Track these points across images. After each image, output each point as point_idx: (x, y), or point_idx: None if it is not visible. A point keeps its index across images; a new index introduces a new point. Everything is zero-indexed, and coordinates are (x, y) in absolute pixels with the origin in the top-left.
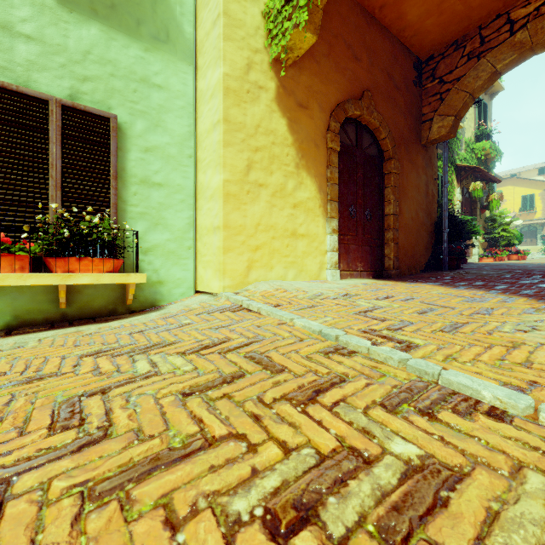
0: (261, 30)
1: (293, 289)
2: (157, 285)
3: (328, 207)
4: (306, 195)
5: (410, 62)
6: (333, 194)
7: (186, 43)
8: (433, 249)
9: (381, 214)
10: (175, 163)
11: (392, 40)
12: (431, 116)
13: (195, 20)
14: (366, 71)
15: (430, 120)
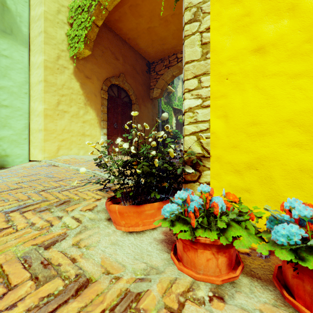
0: (65, 41)
1: (80, 158)
2: (5, 157)
3: (101, 123)
4: (90, 117)
5: (144, 63)
6: (104, 118)
7: (24, 36)
8: (156, 143)
9: (130, 127)
10: (17, 96)
11: (135, 52)
12: (153, 87)
13: (29, 25)
14: (122, 65)
15: (153, 89)
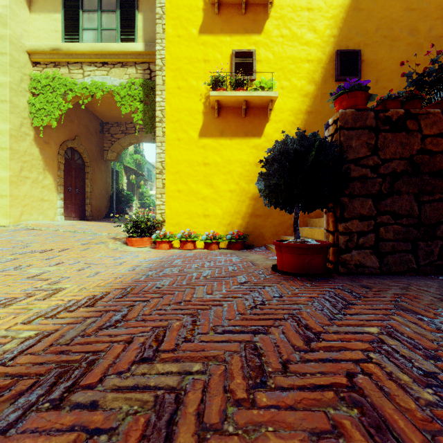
0: (27, 109)
1: (47, 223)
2: None
3: (59, 188)
4: (48, 182)
5: (98, 122)
6: (61, 182)
7: None
8: (110, 208)
9: (84, 191)
10: None
11: (90, 112)
12: (108, 149)
13: None
14: (77, 127)
15: (107, 151)
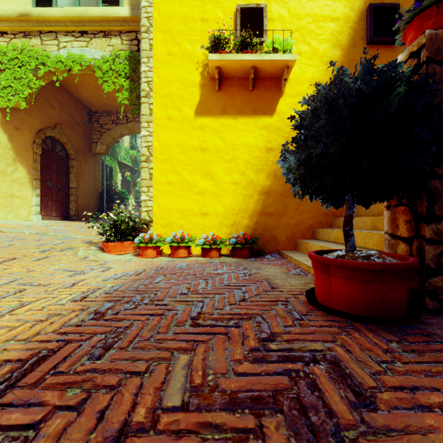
0: None
1: (15, 223)
2: None
3: (34, 182)
4: (20, 175)
5: (85, 111)
6: (37, 176)
7: None
8: (99, 206)
9: (68, 187)
10: None
11: (75, 99)
12: (97, 141)
13: None
14: (58, 114)
15: (96, 143)
